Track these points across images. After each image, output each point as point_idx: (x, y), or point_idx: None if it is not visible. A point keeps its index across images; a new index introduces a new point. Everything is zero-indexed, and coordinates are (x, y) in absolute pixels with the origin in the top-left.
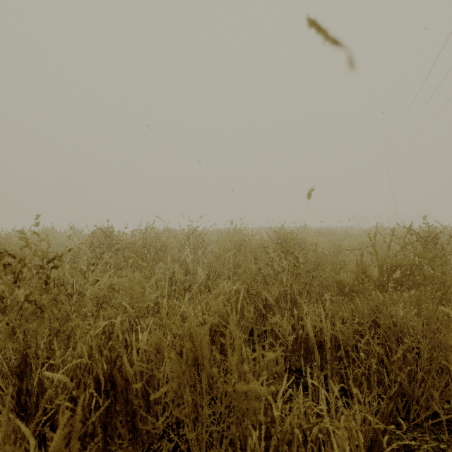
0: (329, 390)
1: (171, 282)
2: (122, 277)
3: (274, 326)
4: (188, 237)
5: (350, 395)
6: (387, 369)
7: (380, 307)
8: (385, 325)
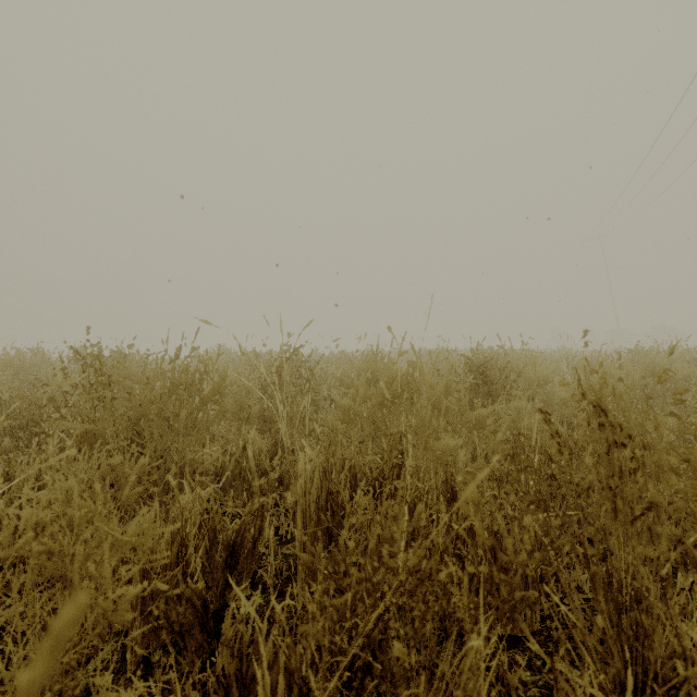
0: None
1: (239, 470)
2: None
3: None
4: (281, 368)
5: None
6: None
7: None
8: None
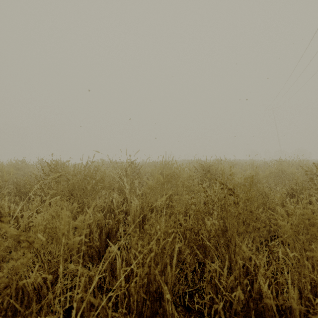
0: None
1: (110, 209)
2: None
3: (213, 274)
4: (126, 169)
5: None
6: None
7: None
8: None
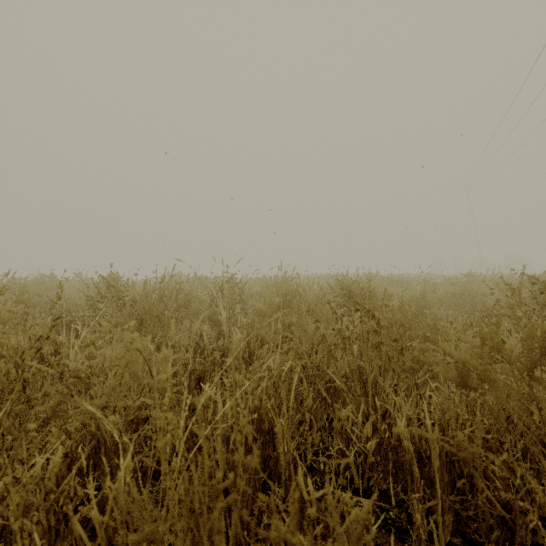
0: (441, 542)
1: (198, 348)
2: (95, 357)
3: (344, 423)
4: (222, 287)
5: (473, 545)
6: (532, 502)
7: (529, 407)
8: (535, 435)
